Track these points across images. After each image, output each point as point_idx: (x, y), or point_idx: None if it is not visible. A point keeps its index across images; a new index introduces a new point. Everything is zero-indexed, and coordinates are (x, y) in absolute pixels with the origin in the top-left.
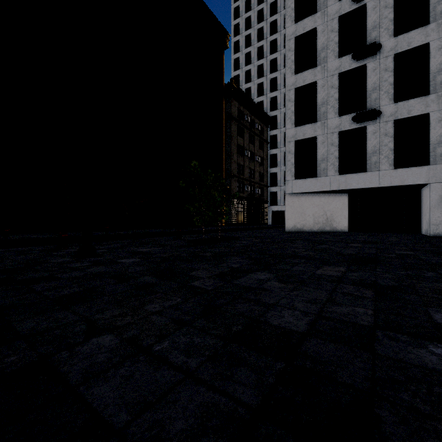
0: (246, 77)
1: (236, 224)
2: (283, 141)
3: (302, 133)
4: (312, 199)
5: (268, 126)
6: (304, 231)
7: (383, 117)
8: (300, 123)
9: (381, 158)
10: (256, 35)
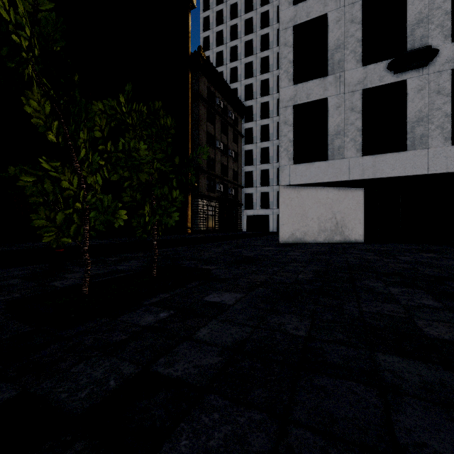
0: (218, 60)
1: (205, 231)
2: (260, 135)
3: (305, 93)
4: (317, 195)
5: (243, 117)
6: (306, 242)
7: (434, 65)
8: (301, 79)
9: (431, 129)
10: (229, 12)
